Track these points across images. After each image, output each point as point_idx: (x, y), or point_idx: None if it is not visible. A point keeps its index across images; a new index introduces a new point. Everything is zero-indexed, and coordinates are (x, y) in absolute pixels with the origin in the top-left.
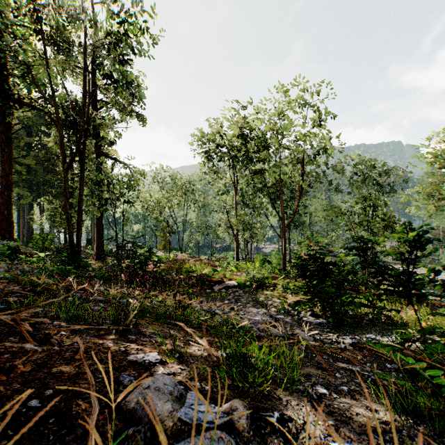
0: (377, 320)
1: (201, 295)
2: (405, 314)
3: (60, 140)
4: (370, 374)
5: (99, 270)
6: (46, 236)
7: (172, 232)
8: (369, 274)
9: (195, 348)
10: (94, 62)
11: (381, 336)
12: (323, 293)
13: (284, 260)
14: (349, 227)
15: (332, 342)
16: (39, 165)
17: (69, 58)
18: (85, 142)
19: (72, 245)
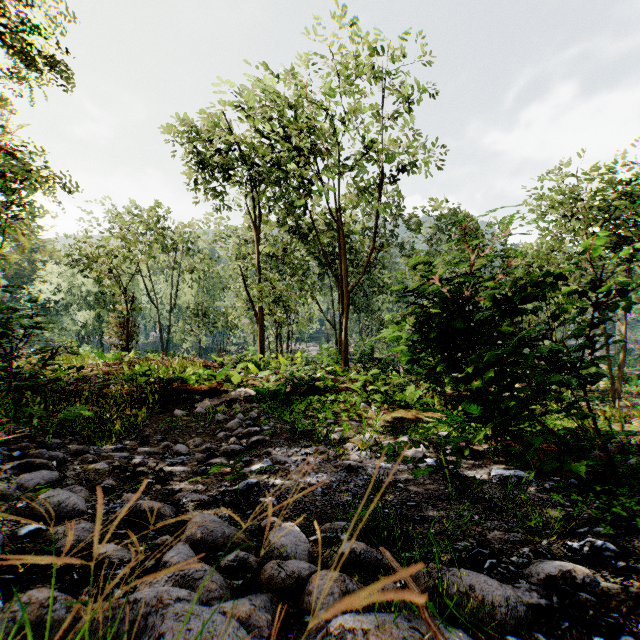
0: None
1: (155, 423)
2: None
3: None
4: None
5: None
6: None
7: (133, 308)
8: None
9: None
10: None
11: None
12: None
13: (345, 354)
14: None
15: None
16: None
17: None
18: None
19: None
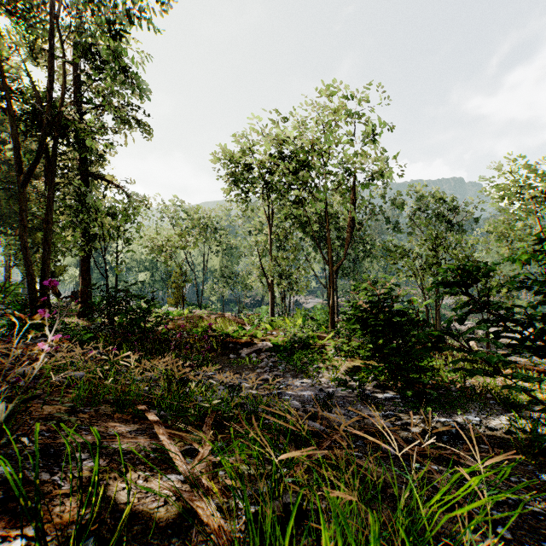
0: (471, 391)
1: (222, 362)
2: (499, 382)
3: (14, 139)
4: (541, 509)
5: (73, 329)
6: (9, 286)
7: (187, 280)
8: (486, 320)
9: (168, 492)
10: (79, 49)
11: (487, 416)
12: (416, 352)
13: (332, 315)
14: (413, 272)
15: (424, 431)
16: (4, 191)
17: (34, 31)
18: (56, 148)
19: (33, 293)
